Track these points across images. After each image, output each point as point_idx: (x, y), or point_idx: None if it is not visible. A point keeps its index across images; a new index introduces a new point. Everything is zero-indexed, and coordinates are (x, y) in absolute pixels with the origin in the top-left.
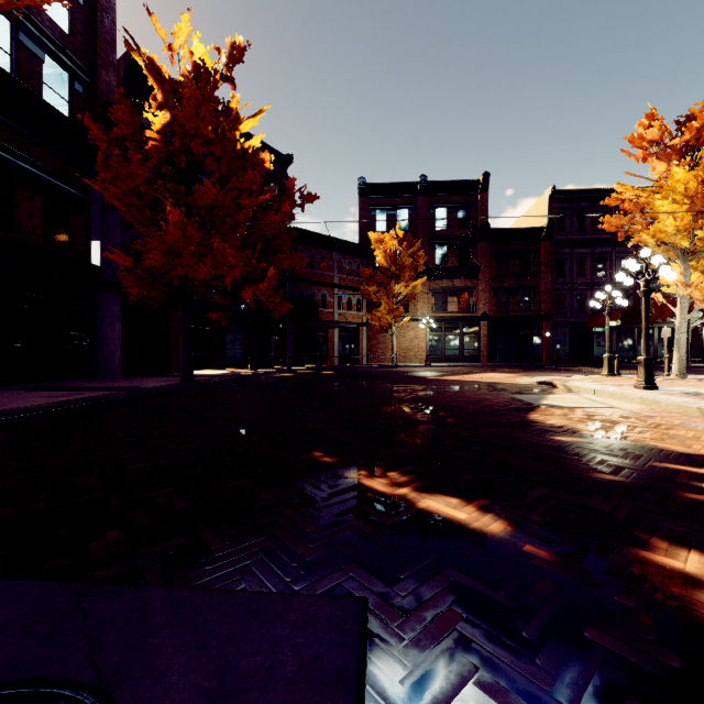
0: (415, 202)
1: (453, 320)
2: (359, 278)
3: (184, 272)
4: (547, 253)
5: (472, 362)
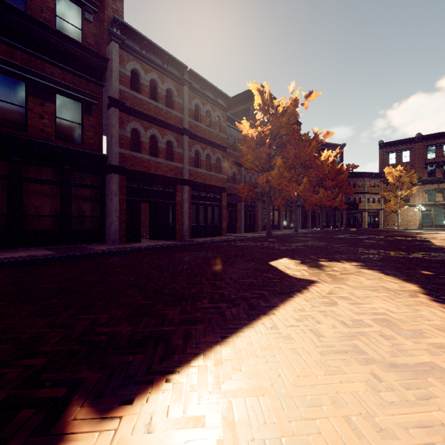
0: (413, 147)
1: (440, 205)
2: (379, 188)
3: (323, 203)
4: None
5: None
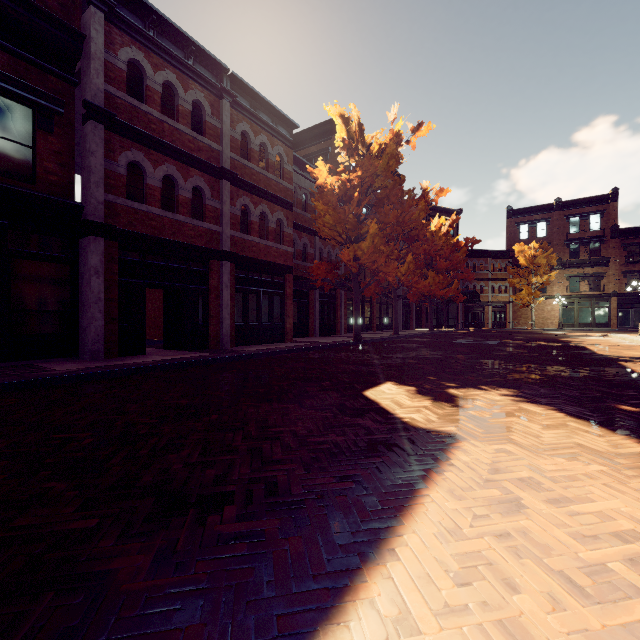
0: (551, 216)
1: (585, 297)
2: (506, 272)
3: (434, 293)
4: None
5: (602, 327)
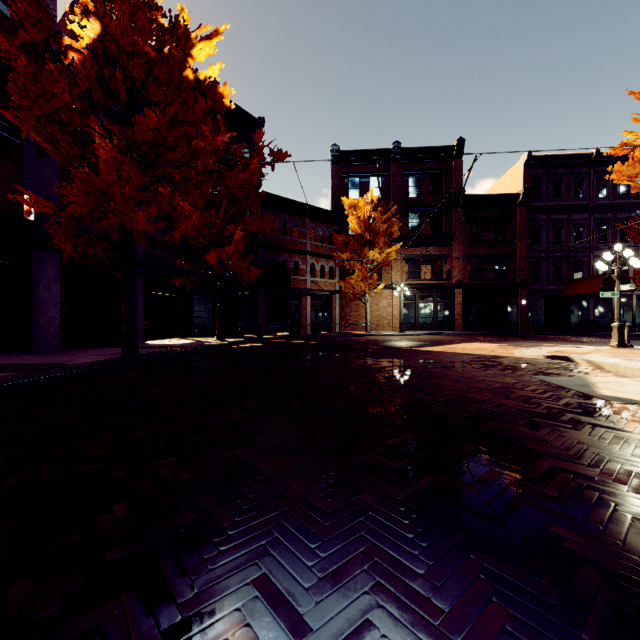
0: (388, 170)
1: (427, 288)
2: (332, 246)
3: (119, 221)
4: (523, 220)
5: (446, 330)
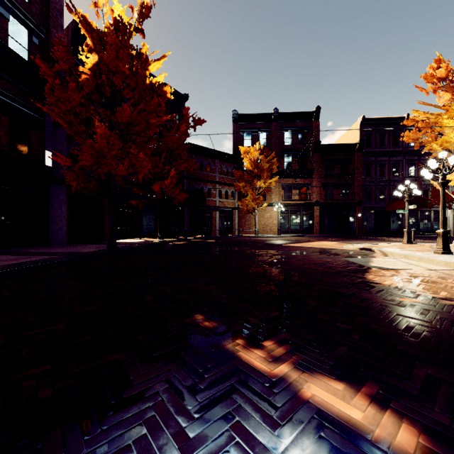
0: (270, 127)
1: (296, 206)
2: (233, 178)
3: (108, 169)
4: (359, 160)
5: (308, 234)
